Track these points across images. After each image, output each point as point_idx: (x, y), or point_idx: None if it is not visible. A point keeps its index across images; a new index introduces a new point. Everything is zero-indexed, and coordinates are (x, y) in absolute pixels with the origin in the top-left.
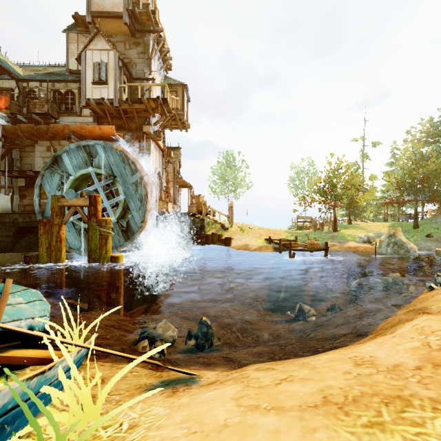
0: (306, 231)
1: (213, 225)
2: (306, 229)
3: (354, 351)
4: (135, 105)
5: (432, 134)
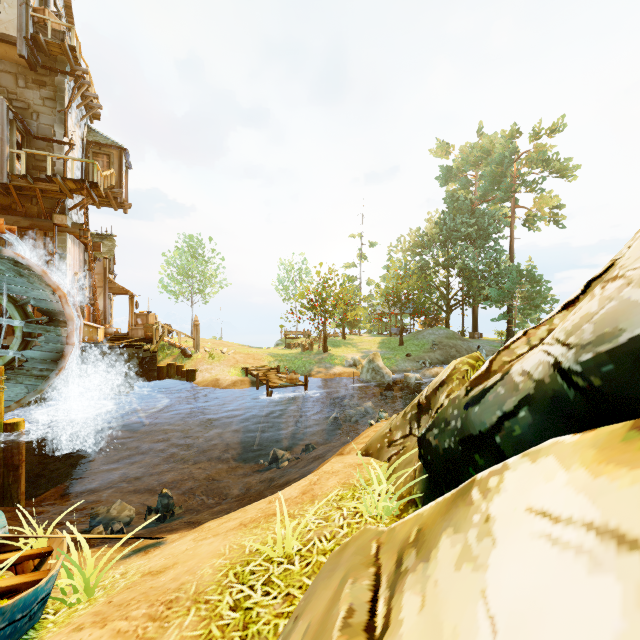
0: (294, 351)
1: (169, 351)
2: (295, 348)
3: (276, 494)
4: (40, 184)
5: (418, 245)
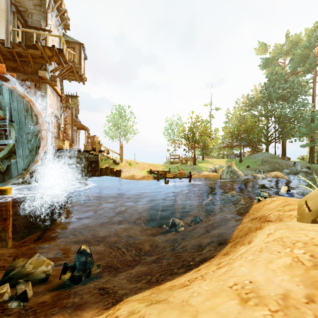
0: (176, 165)
1: (106, 161)
2: (176, 164)
3: (231, 274)
4: (30, 50)
5: (248, 104)
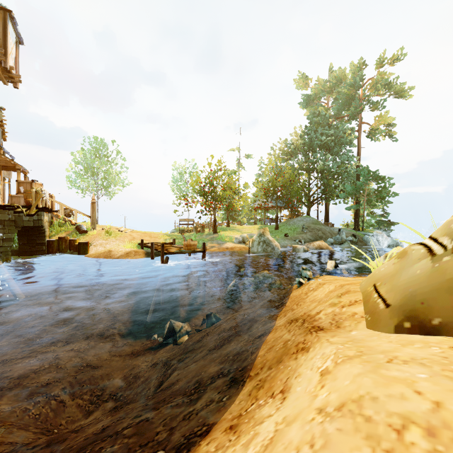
0: (187, 233)
1: (63, 227)
2: (188, 232)
3: None
4: None
5: (286, 152)
